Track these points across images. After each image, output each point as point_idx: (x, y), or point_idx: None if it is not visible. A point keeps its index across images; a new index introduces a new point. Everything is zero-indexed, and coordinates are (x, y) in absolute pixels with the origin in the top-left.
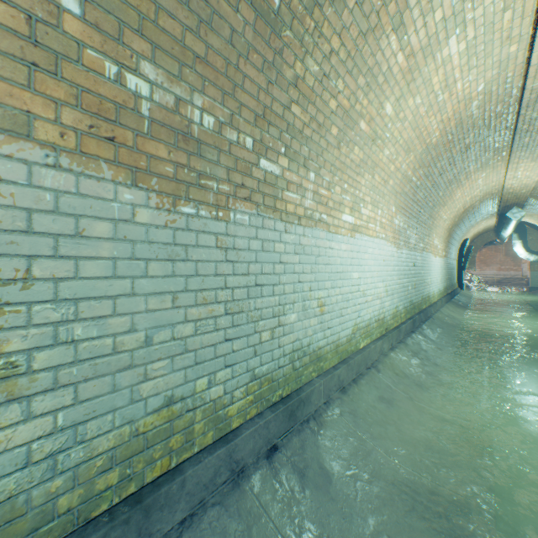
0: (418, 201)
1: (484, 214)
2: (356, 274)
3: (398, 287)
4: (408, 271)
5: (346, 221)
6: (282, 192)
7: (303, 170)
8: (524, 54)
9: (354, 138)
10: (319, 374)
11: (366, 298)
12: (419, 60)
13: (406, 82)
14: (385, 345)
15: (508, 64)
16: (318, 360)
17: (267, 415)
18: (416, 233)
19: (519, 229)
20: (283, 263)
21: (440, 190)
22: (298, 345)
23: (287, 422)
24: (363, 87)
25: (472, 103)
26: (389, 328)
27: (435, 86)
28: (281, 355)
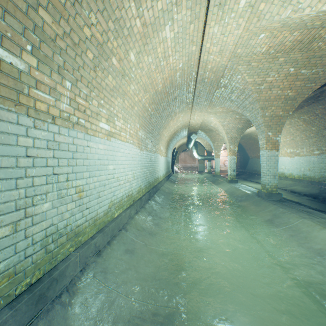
0: (152, 123)
1: (182, 136)
2: (111, 166)
3: (141, 173)
4: (147, 164)
5: (103, 128)
6: (30, 89)
7: (57, 76)
8: (198, 54)
9: (108, 68)
10: (78, 247)
11: (119, 182)
12: (150, 31)
13: (143, 43)
14: (132, 211)
15: (192, 56)
16: (76, 236)
17: (2, 316)
18: (151, 142)
19: (195, 144)
20: (32, 157)
21: (163, 119)
22: (52, 229)
23: (33, 309)
24: (113, 31)
25: (177, 73)
26: (136, 199)
27: (159, 54)
28: (29, 244)
